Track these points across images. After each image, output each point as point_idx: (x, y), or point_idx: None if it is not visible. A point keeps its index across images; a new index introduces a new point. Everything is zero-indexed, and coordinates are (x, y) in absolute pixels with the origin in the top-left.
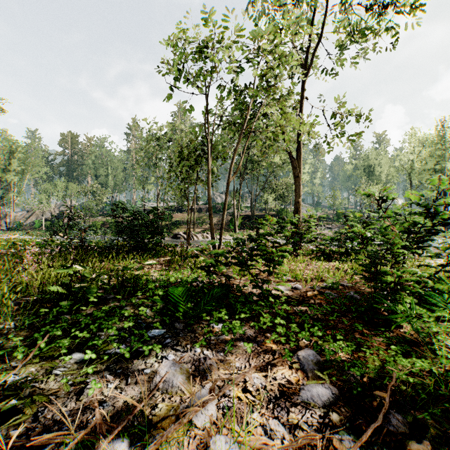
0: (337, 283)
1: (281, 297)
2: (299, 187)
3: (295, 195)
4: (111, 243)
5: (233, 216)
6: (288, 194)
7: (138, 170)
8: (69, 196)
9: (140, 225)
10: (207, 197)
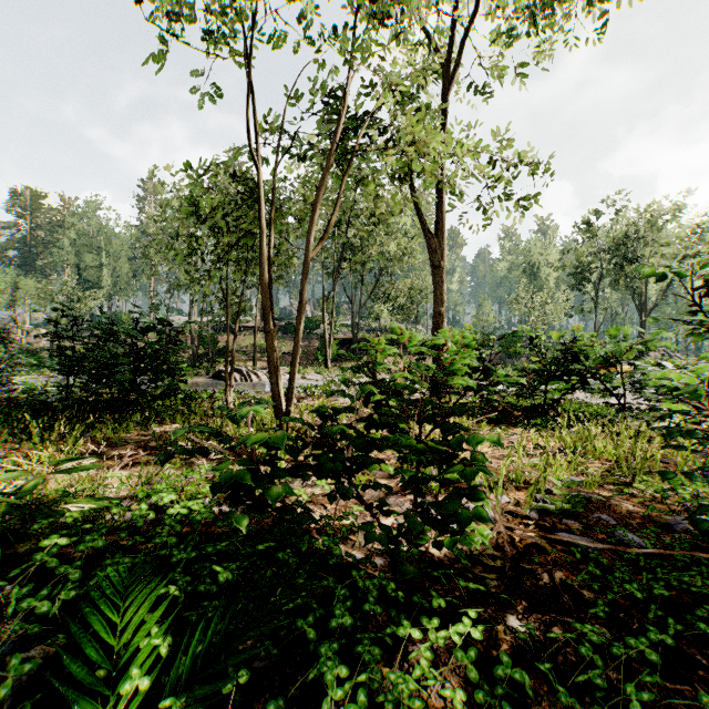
0: (574, 497)
1: (452, 561)
2: (443, 286)
3: (435, 301)
4: (57, 394)
5: (322, 340)
6: (413, 305)
7: (153, 257)
8: (21, 302)
9: (124, 355)
10: (262, 292)
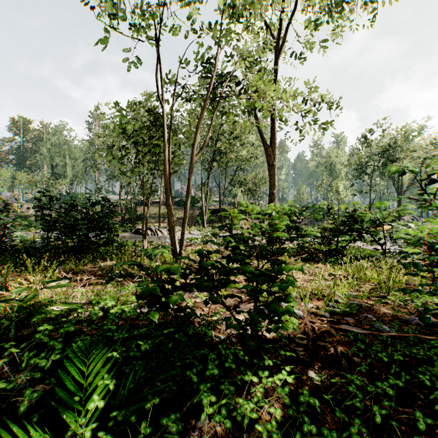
0: (351, 304)
1: (277, 341)
2: (274, 177)
3: (270, 186)
4: (41, 243)
5: (201, 210)
6: (257, 188)
7: (97, 159)
8: (17, 187)
9: (81, 219)
10: (165, 181)
